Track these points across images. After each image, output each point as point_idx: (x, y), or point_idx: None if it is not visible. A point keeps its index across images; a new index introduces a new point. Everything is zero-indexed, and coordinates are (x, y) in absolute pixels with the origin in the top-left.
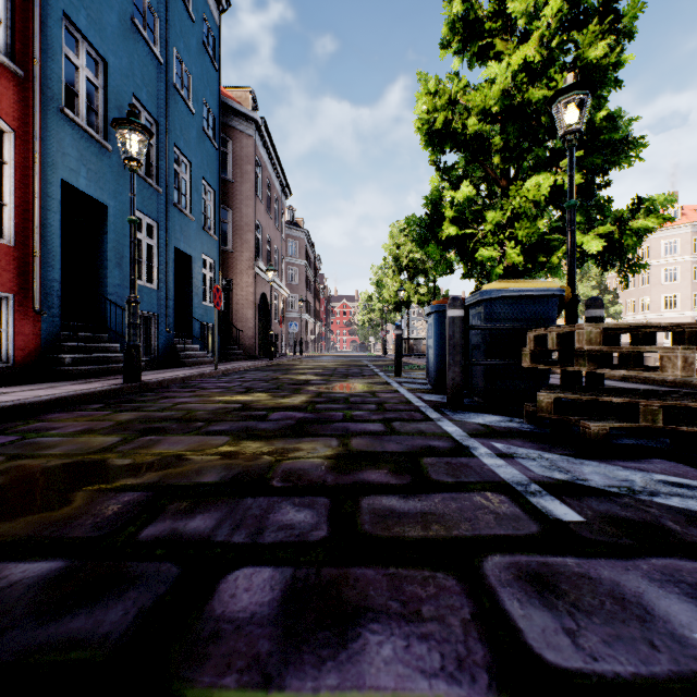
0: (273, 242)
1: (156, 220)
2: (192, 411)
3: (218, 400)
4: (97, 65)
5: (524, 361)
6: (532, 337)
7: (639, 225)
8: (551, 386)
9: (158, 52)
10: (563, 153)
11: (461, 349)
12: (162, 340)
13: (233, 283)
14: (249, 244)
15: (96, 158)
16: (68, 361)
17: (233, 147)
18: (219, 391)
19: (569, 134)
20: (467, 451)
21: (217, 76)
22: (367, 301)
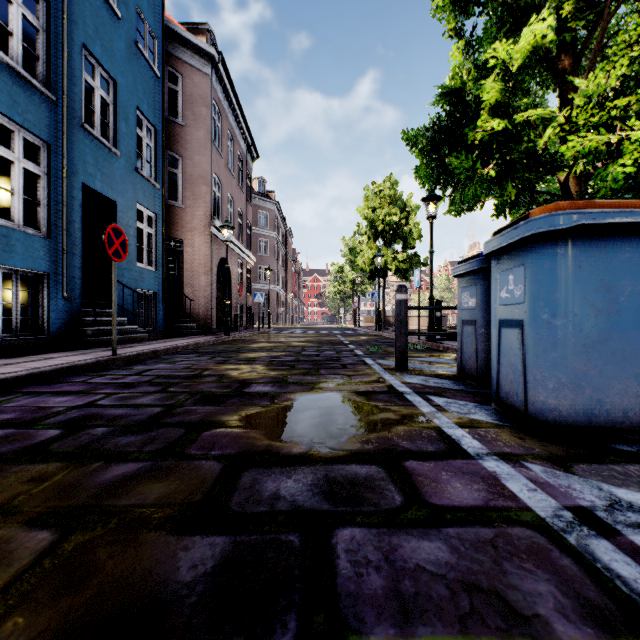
0: (237, 204)
1: (43, 138)
2: None
3: None
4: None
5: None
6: None
7: None
8: None
9: None
10: None
11: None
12: (58, 310)
13: (184, 244)
14: (204, 200)
15: None
16: None
17: (184, 84)
18: None
19: None
20: None
21: None
22: (338, 272)
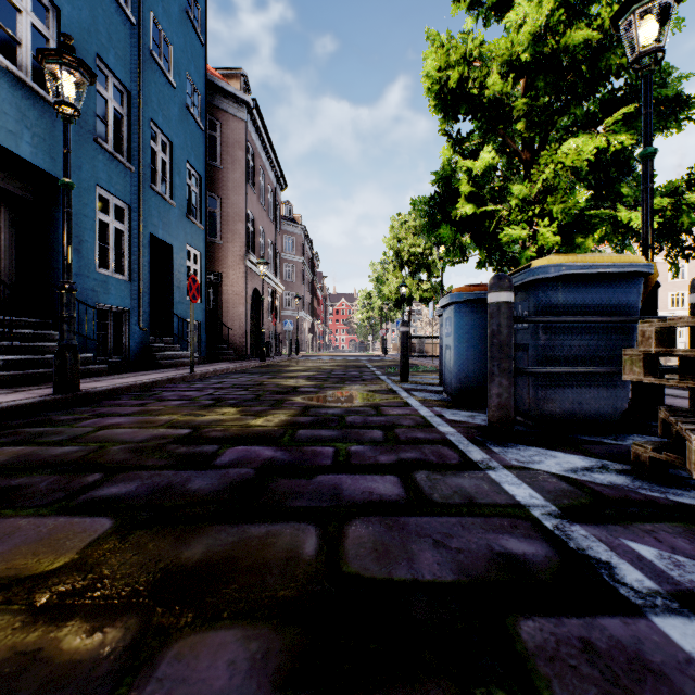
0: (267, 235)
1: (127, 202)
2: (108, 443)
3: (164, 420)
4: (48, 13)
5: (629, 371)
6: (650, 331)
7: None
8: (675, 412)
9: (130, 12)
10: (600, 117)
11: (510, 350)
12: (135, 338)
13: (222, 278)
14: (240, 236)
15: (45, 122)
16: None
17: (222, 131)
18: (177, 404)
19: (646, 56)
20: (599, 580)
21: (203, 52)
22: (366, 298)
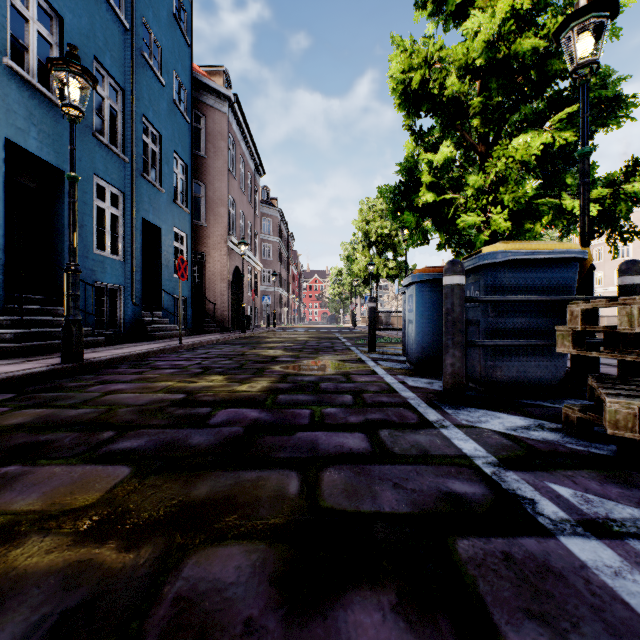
0: (247, 218)
1: (121, 190)
2: (116, 406)
3: (161, 386)
4: (52, 21)
5: (561, 344)
6: (577, 311)
7: (635, 189)
8: (599, 379)
9: (124, 18)
10: (547, 114)
11: (462, 326)
12: (129, 313)
13: (206, 257)
14: (222, 219)
15: (49, 119)
16: (9, 336)
17: (206, 123)
18: (170, 372)
19: (583, 67)
20: (523, 512)
21: (189, 52)
22: (337, 275)
